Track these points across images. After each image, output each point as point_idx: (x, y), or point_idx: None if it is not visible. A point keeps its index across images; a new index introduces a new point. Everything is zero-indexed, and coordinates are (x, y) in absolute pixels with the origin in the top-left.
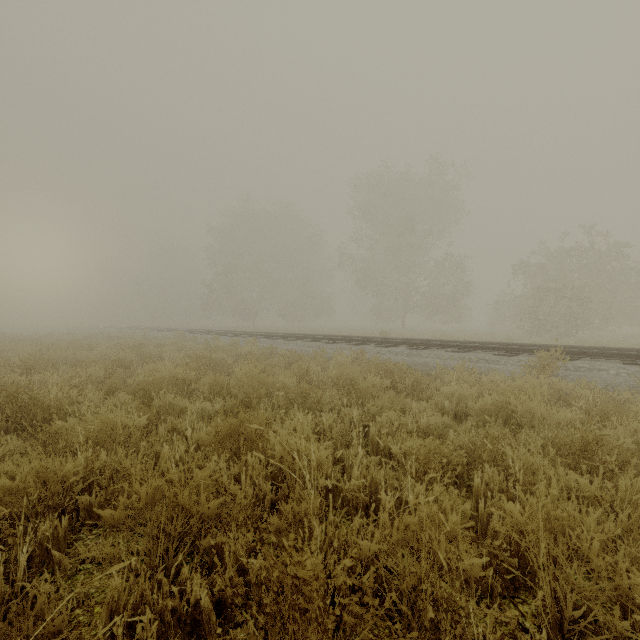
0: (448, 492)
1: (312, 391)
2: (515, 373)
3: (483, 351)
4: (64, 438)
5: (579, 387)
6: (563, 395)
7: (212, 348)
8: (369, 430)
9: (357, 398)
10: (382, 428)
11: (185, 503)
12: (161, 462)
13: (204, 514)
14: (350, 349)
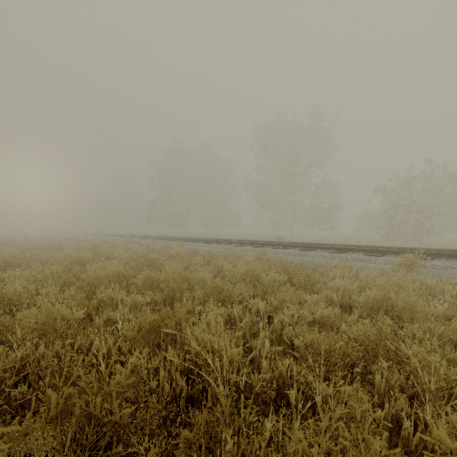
0: (357, 396)
1: (225, 284)
2: (384, 270)
3: (356, 252)
4: (11, 330)
5: (441, 283)
6: (428, 289)
7: (150, 249)
8: (272, 319)
9: (261, 291)
10: (284, 320)
11: (97, 412)
12: (89, 356)
13: (116, 423)
14: (254, 250)
